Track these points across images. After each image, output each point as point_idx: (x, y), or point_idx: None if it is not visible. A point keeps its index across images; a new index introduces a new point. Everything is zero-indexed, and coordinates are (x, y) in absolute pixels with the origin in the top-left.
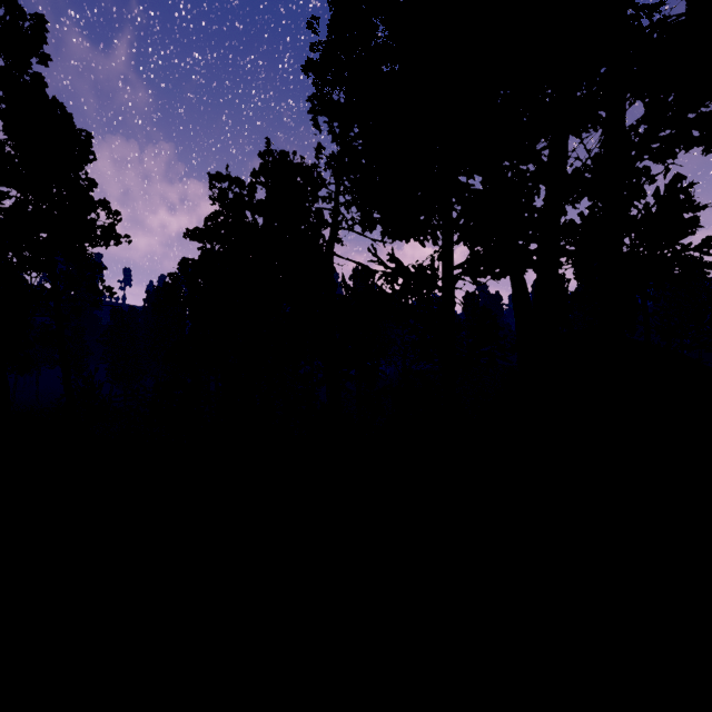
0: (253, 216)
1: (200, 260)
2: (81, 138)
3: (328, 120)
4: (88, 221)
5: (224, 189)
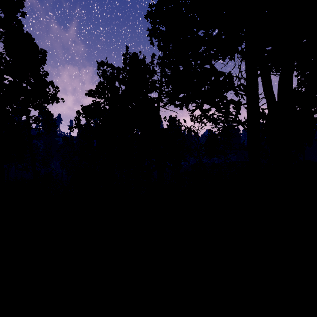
0: (119, 84)
1: (91, 104)
2: (41, 53)
3: (157, 41)
4: (43, 91)
5: (104, 69)
